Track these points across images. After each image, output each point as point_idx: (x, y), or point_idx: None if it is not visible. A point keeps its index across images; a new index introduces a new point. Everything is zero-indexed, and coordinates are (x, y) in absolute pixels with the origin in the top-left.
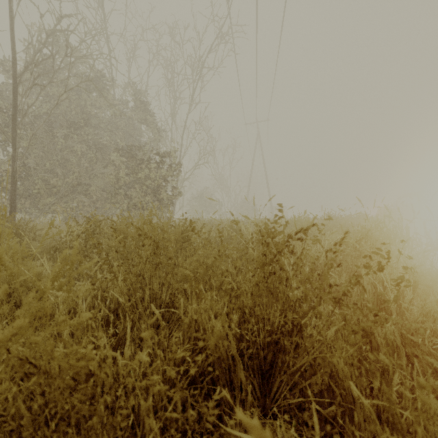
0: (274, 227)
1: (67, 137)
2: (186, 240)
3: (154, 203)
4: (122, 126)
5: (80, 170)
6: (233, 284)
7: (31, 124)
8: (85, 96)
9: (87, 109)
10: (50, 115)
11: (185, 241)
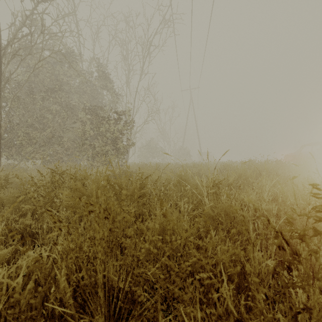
0: (316, 229)
1: (44, 99)
2: (142, 194)
3: (113, 151)
4: (88, 91)
5: (54, 125)
6: (230, 305)
7: (16, 89)
8: (59, 67)
9: (61, 78)
10: (27, 80)
11: (141, 195)
